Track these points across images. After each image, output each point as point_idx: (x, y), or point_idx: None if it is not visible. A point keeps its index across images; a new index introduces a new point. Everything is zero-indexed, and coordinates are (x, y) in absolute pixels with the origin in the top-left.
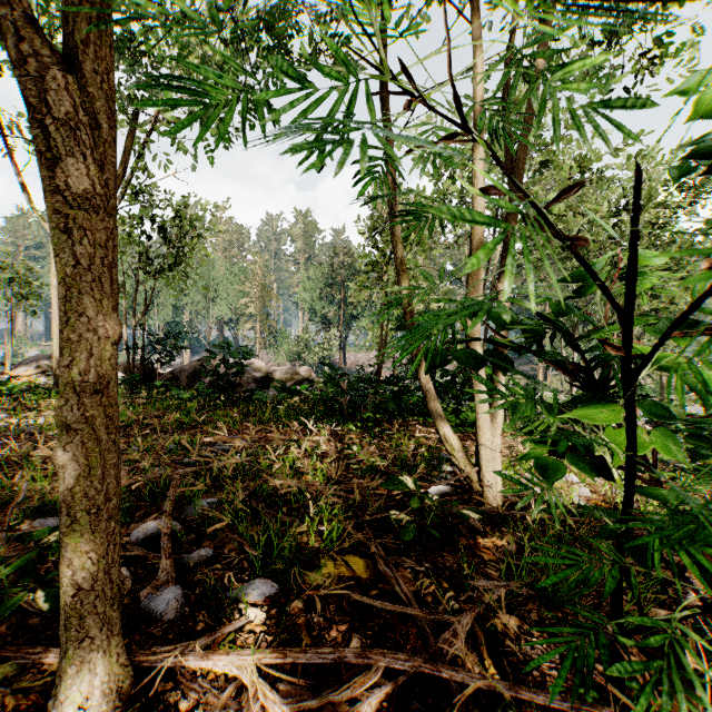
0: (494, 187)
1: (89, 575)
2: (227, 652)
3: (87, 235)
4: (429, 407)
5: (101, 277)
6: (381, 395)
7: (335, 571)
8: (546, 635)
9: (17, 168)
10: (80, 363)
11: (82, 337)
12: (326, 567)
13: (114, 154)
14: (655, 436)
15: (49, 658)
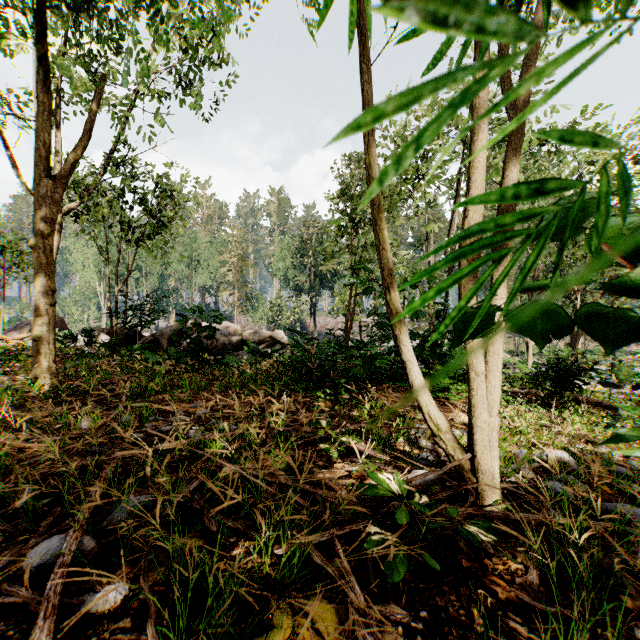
0: None
1: None
2: None
3: None
4: (411, 380)
5: None
6: (350, 360)
7: (293, 637)
8: None
9: (6, 143)
10: None
11: None
12: (280, 629)
13: None
14: None
15: None
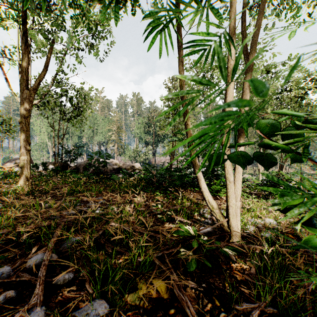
0: None
1: None
2: None
3: None
4: (200, 185)
5: None
6: (172, 177)
7: (147, 293)
8: None
9: (3, 71)
10: None
11: None
12: (141, 290)
13: None
14: None
15: None
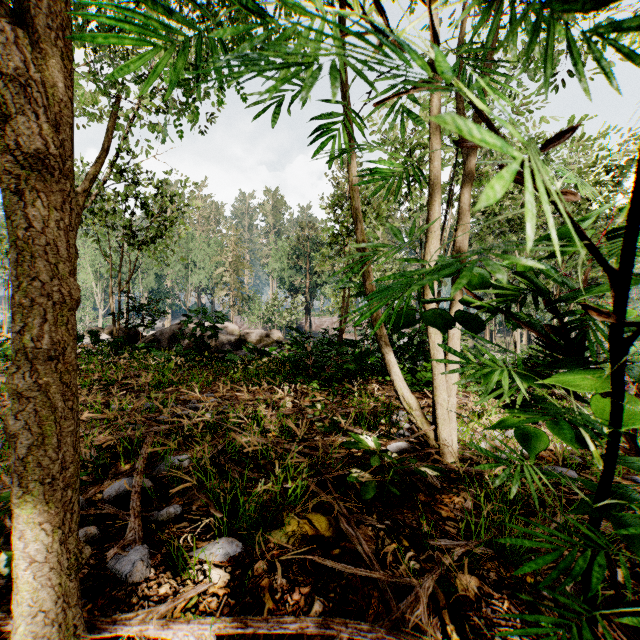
0: (464, 142)
1: (43, 547)
2: (188, 620)
3: (41, 197)
4: (389, 369)
5: (57, 241)
6: (343, 356)
7: (298, 529)
8: (506, 596)
9: None
10: (33, 328)
11: (36, 302)
12: (290, 526)
13: (70, 115)
14: (633, 407)
15: (9, 624)
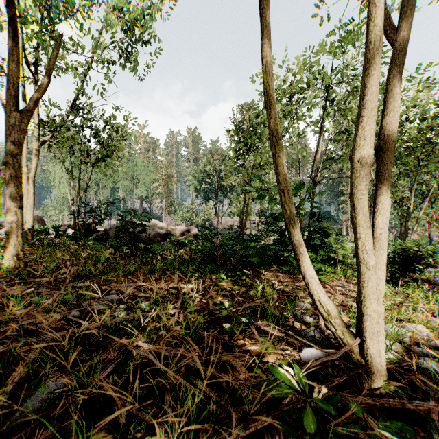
0: None
1: None
2: None
3: None
4: (303, 270)
5: None
6: (246, 250)
7: None
8: None
9: None
10: None
11: None
12: None
13: None
14: None
15: None
